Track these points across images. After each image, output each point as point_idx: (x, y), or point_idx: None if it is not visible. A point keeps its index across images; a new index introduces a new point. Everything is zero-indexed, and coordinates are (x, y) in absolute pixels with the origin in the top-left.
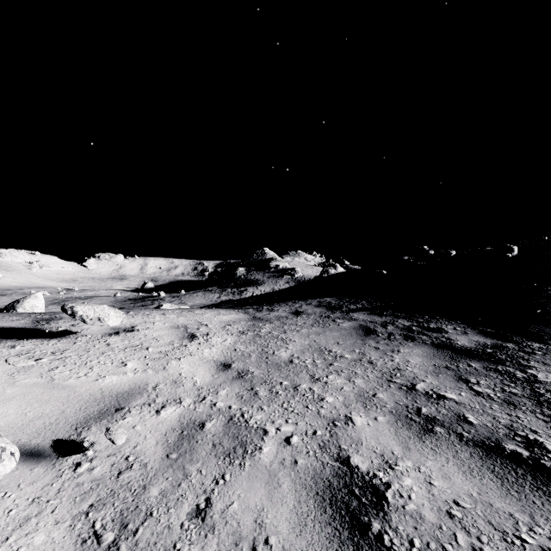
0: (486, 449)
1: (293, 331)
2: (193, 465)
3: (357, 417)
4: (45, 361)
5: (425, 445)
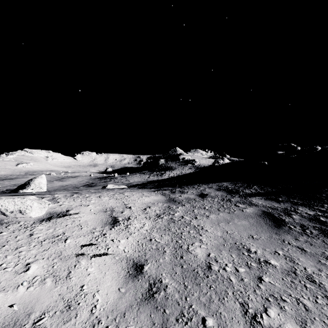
0: None
1: (202, 216)
2: None
3: None
4: None
5: None
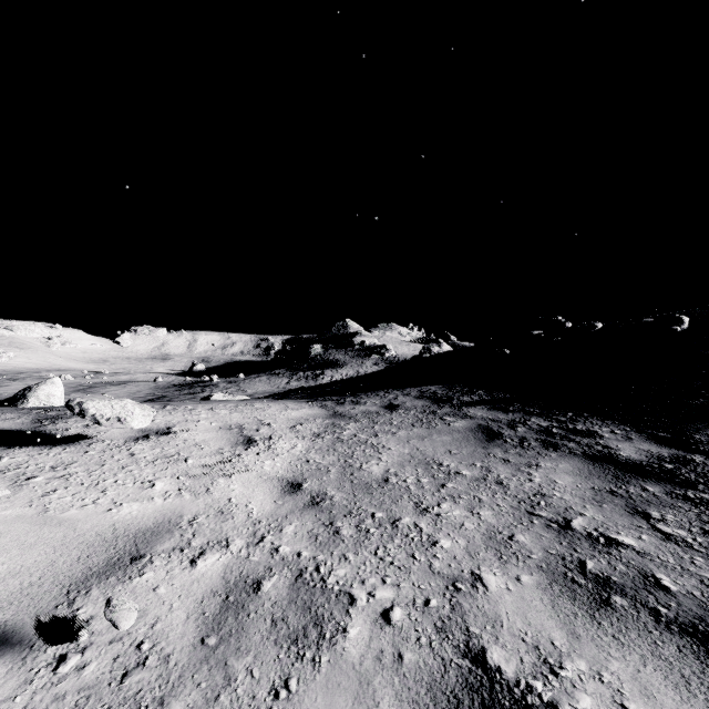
0: (703, 640)
1: (386, 433)
2: (240, 659)
3: (490, 576)
4: (39, 480)
5: (603, 630)
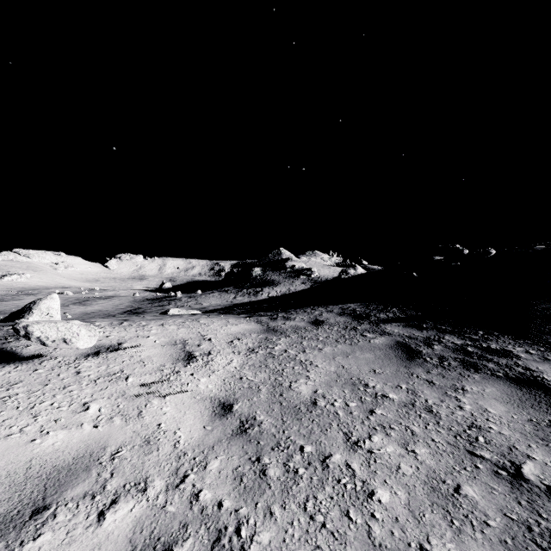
0: None
1: (313, 349)
2: None
3: None
4: None
5: None
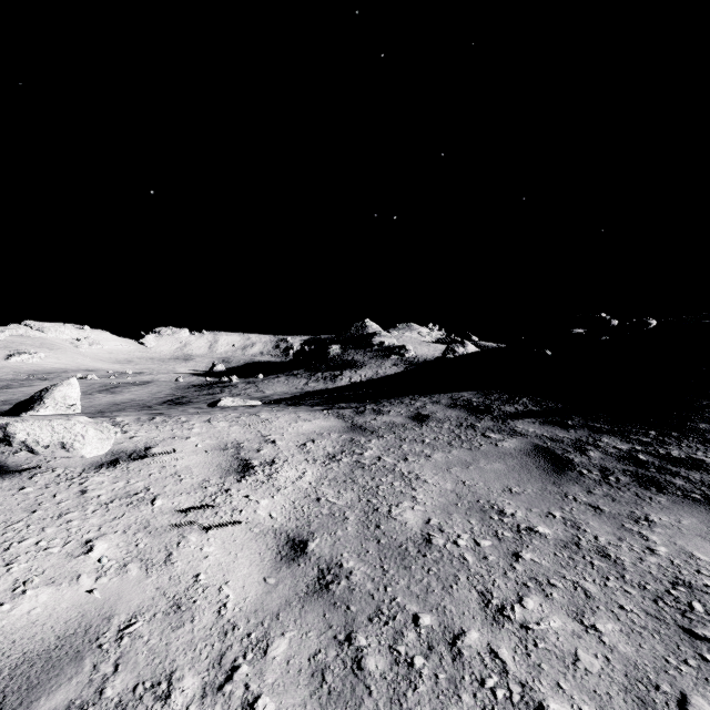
0: None
1: (418, 455)
2: None
3: None
4: None
5: None
